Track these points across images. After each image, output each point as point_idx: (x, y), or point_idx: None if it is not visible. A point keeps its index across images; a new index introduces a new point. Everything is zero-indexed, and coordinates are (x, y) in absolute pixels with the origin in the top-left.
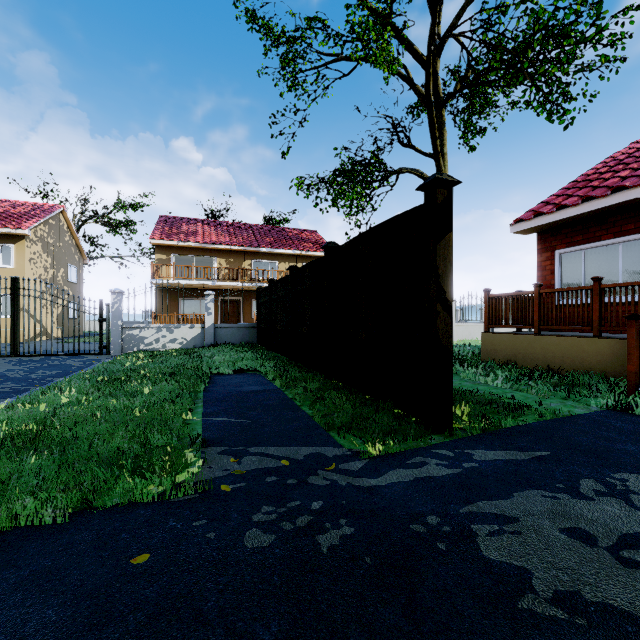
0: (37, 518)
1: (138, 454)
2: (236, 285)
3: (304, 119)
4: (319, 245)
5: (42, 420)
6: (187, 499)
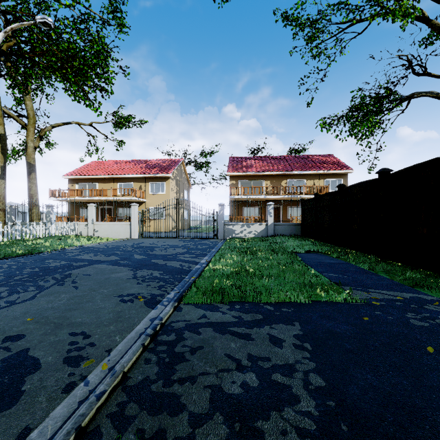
0: (298, 299)
1: (311, 284)
2: (279, 197)
3: (324, 75)
4: (337, 165)
5: (242, 266)
6: (359, 304)
